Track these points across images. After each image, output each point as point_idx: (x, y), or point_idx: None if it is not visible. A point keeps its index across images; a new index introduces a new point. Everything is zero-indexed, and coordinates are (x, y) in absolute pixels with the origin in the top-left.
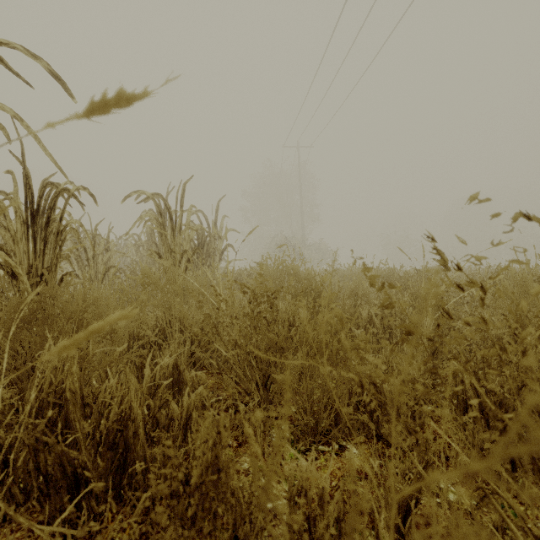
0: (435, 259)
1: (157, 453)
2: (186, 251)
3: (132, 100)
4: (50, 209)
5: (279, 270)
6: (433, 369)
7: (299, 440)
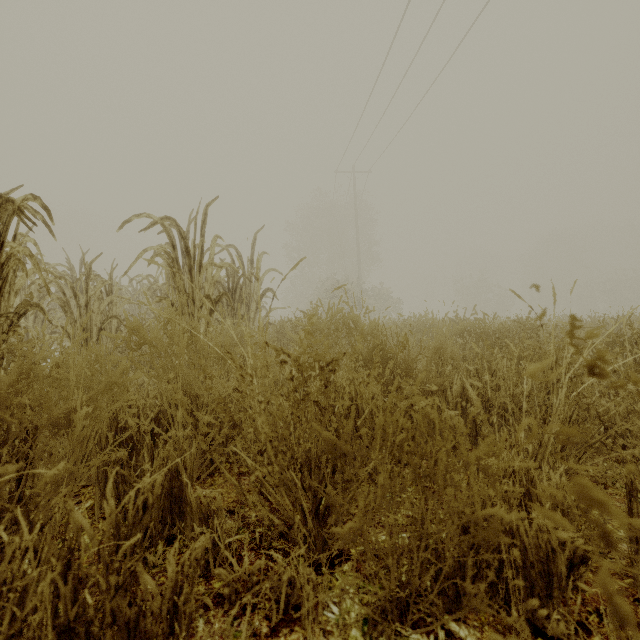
0: None
1: None
2: (208, 296)
3: None
4: None
5: (334, 322)
6: None
7: (377, 624)
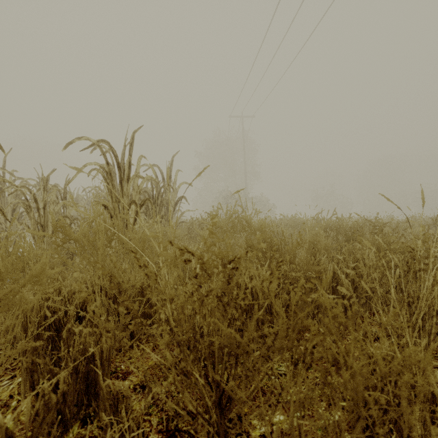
0: None
1: None
2: (133, 200)
3: None
4: None
5: (231, 221)
6: None
7: None
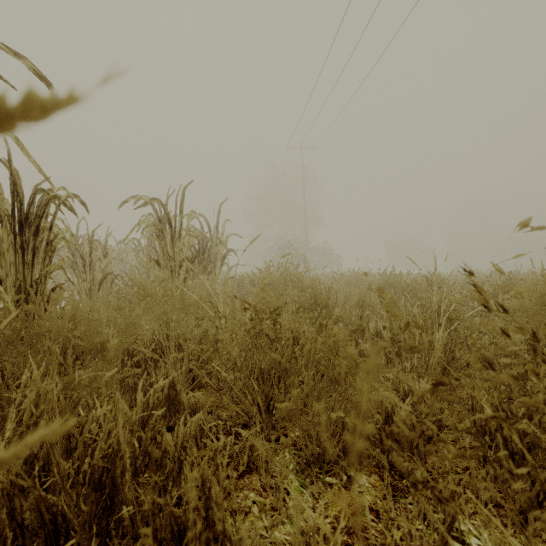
0: (474, 297)
1: (145, 501)
2: (186, 258)
3: (50, 110)
4: (39, 218)
5: (282, 278)
6: (469, 429)
7: (305, 471)
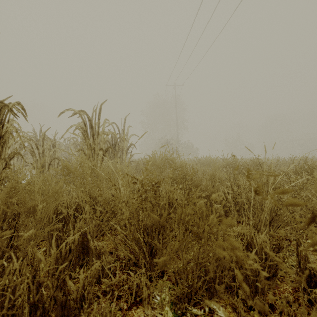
0: None
1: None
2: (101, 148)
3: None
4: None
5: (163, 161)
6: None
7: (177, 304)
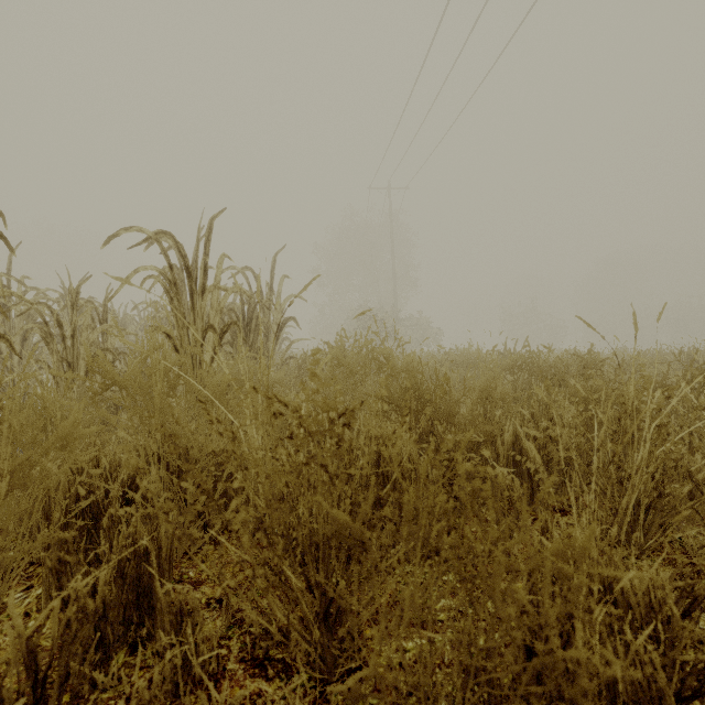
0: None
1: None
2: (211, 325)
3: None
4: None
5: (361, 356)
6: None
7: None
